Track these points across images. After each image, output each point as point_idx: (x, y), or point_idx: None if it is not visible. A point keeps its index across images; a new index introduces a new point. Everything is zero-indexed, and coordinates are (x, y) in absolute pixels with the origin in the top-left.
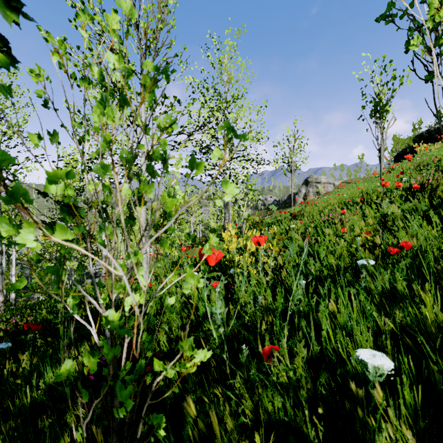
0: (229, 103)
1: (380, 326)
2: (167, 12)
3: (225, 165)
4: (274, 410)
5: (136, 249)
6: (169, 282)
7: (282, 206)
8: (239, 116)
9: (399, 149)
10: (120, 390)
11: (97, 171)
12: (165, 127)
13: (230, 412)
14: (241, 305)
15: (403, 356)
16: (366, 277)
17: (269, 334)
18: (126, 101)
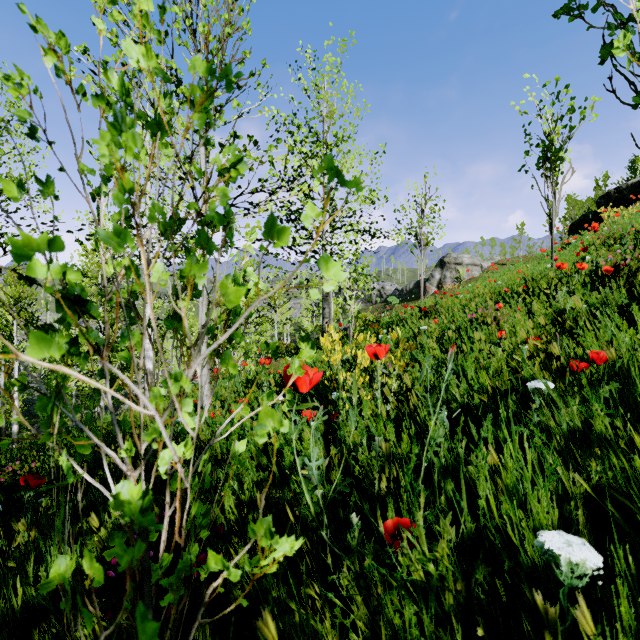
0: (330, 147)
1: (568, 487)
2: (239, 10)
3: (324, 238)
4: (402, 621)
5: (178, 371)
6: (238, 418)
7: (406, 298)
8: (344, 167)
9: (575, 215)
10: (142, 621)
11: (108, 240)
12: (224, 167)
13: (332, 621)
14: (349, 447)
15: (617, 545)
16: (541, 408)
17: (392, 496)
18: (162, 126)
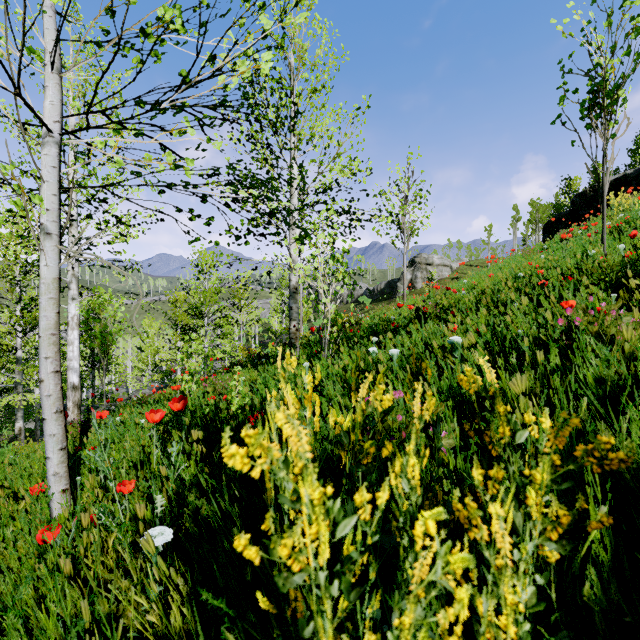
0: (298, 95)
1: None
2: None
3: (291, 219)
4: None
5: None
6: None
7: (377, 298)
8: (317, 126)
9: (539, 218)
10: None
11: None
12: None
13: None
14: None
15: None
16: None
17: None
18: None
